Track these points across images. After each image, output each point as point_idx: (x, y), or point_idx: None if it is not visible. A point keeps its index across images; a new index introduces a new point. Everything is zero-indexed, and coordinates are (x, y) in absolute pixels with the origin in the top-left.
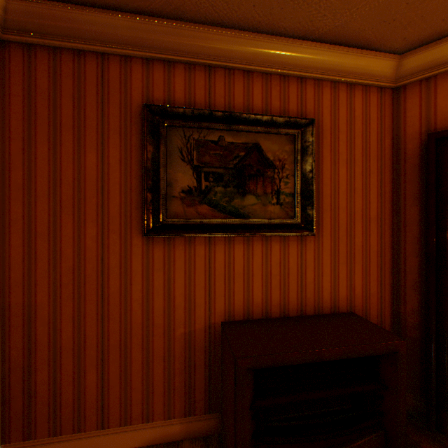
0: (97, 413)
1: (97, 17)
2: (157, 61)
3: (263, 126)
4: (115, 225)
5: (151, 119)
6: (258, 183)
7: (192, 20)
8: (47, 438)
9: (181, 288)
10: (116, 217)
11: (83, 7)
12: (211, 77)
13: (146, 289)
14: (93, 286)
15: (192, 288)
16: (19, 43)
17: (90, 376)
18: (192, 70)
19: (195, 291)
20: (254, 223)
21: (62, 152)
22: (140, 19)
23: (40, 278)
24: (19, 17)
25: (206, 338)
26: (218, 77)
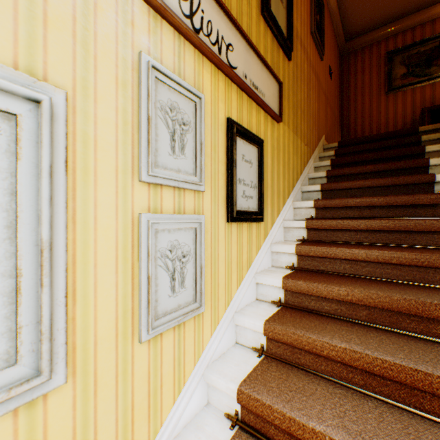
0: None
1: (369, 35)
2: (389, 37)
3: (439, 38)
4: (374, 95)
5: (387, 57)
6: (437, 61)
7: (404, 17)
8: None
9: (399, 109)
10: (374, 93)
11: (365, 34)
12: (413, 32)
13: (385, 113)
14: (366, 115)
15: (404, 108)
16: (344, 54)
17: None
18: (404, 33)
19: (405, 109)
20: (434, 77)
21: (357, 79)
22: (384, 28)
23: (350, 116)
24: (346, 47)
25: (410, 125)
26: (416, 30)
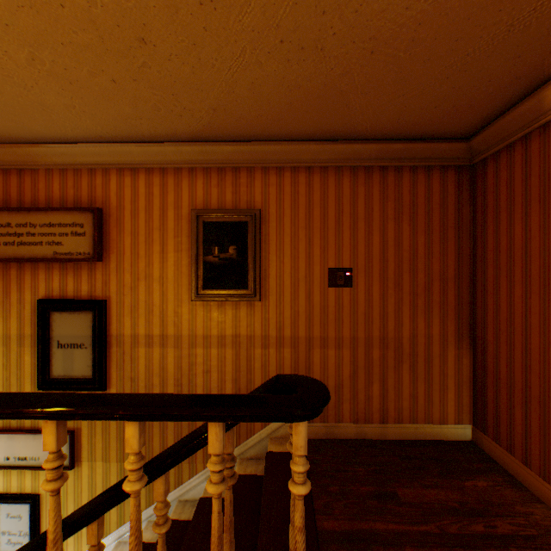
0: (520, 448)
1: (511, 115)
2: None
3: None
4: (533, 287)
5: None
6: None
7: None
8: (491, 440)
9: None
10: (534, 279)
11: (502, 115)
12: None
13: None
14: (517, 338)
15: None
16: (478, 161)
17: (516, 413)
18: None
19: None
20: None
21: (499, 229)
22: (541, 90)
23: (488, 322)
24: (474, 148)
25: None
26: None
